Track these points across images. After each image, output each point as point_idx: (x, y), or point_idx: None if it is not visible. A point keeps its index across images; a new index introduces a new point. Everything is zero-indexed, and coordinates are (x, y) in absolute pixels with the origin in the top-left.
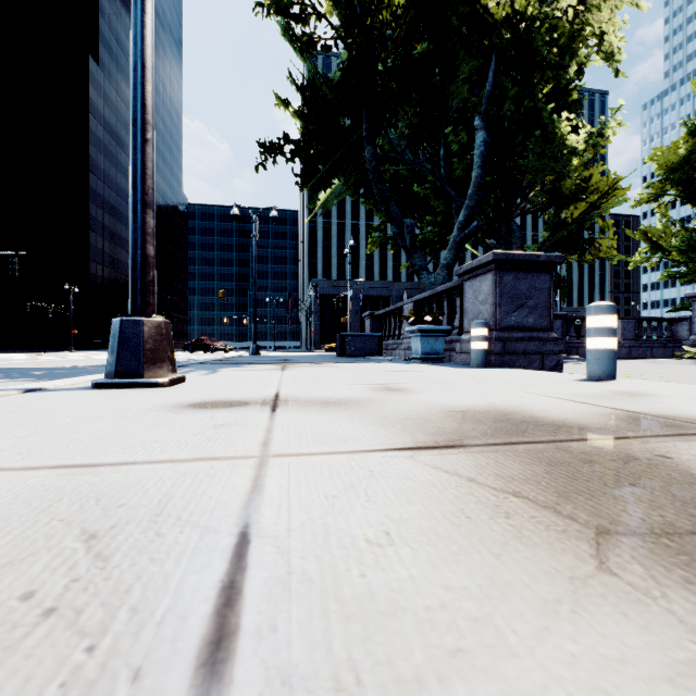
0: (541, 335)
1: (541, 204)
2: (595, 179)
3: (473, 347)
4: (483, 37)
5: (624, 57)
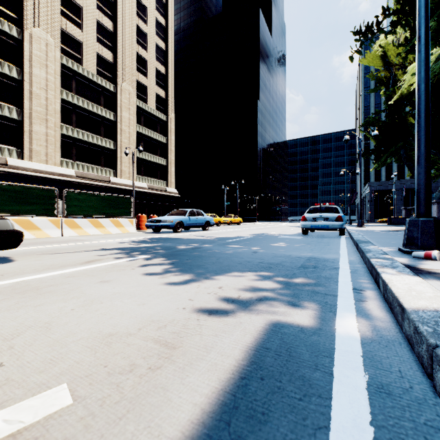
0: None
1: None
2: None
3: None
4: None
5: None
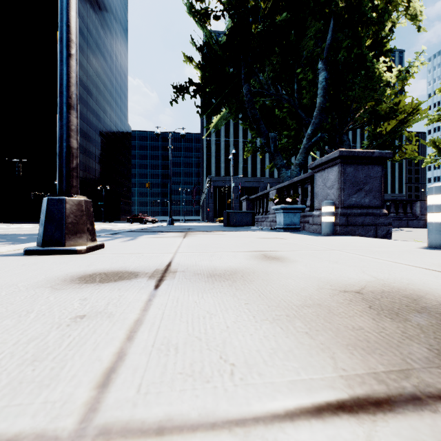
0: (374, 211)
1: (362, 123)
2: (403, 104)
3: (324, 220)
4: (324, 7)
5: (424, 17)
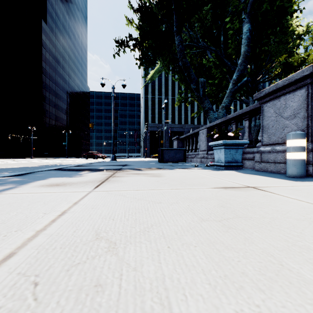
0: None
1: (271, 77)
2: (311, 57)
3: (292, 157)
4: None
5: None
